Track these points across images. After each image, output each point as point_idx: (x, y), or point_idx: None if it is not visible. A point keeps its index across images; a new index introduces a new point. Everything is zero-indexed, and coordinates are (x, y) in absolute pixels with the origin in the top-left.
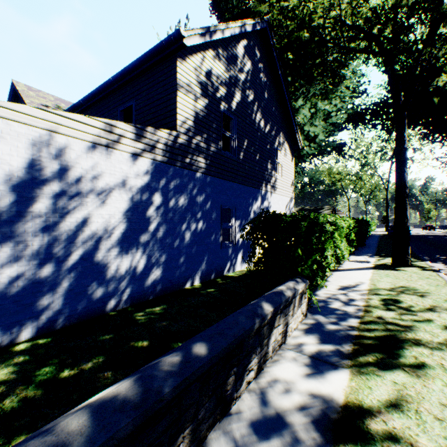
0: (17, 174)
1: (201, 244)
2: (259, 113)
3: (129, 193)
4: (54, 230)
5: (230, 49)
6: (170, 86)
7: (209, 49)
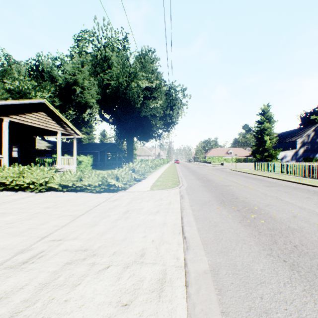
0: (283, 156)
1: (300, 161)
2: (317, 139)
3: (290, 156)
4: (285, 159)
5: (307, 134)
6: (295, 144)
7: (302, 137)
